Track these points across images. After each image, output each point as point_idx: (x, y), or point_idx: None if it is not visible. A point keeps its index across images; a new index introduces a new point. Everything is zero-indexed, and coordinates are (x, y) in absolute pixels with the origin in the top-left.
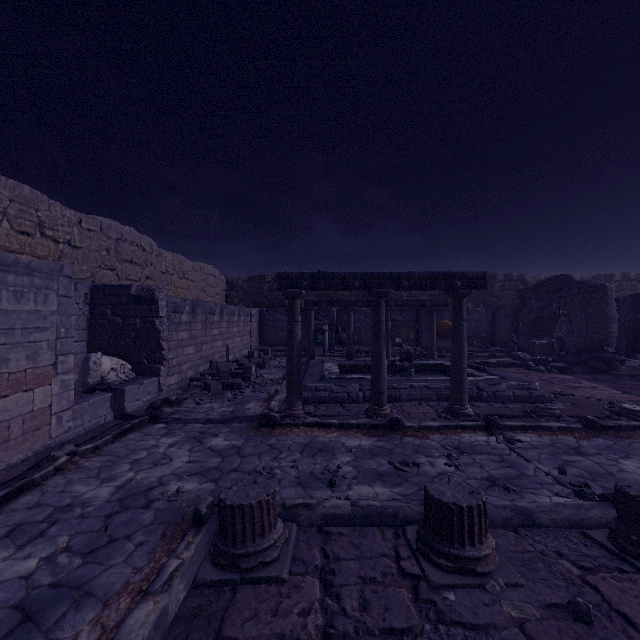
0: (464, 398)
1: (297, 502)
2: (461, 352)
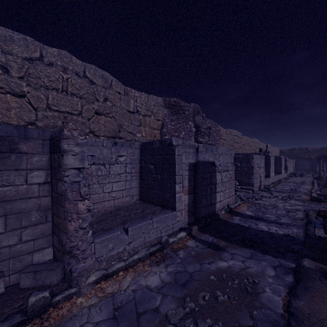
0: None
1: None
2: None
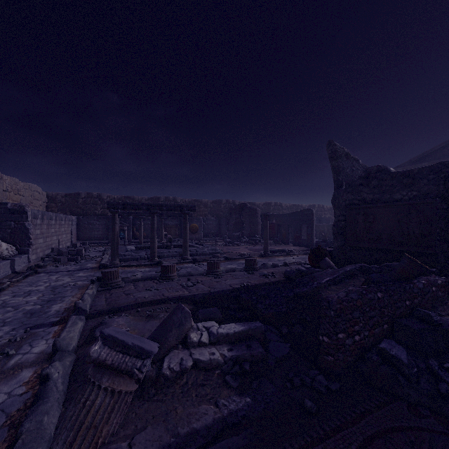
0: (187, 253)
1: (124, 277)
2: (186, 235)
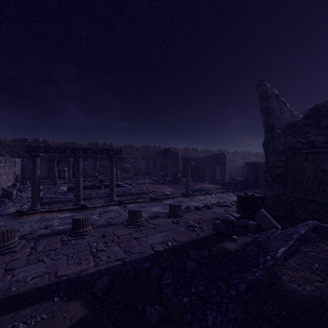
0: (114, 195)
1: (27, 233)
2: (113, 178)
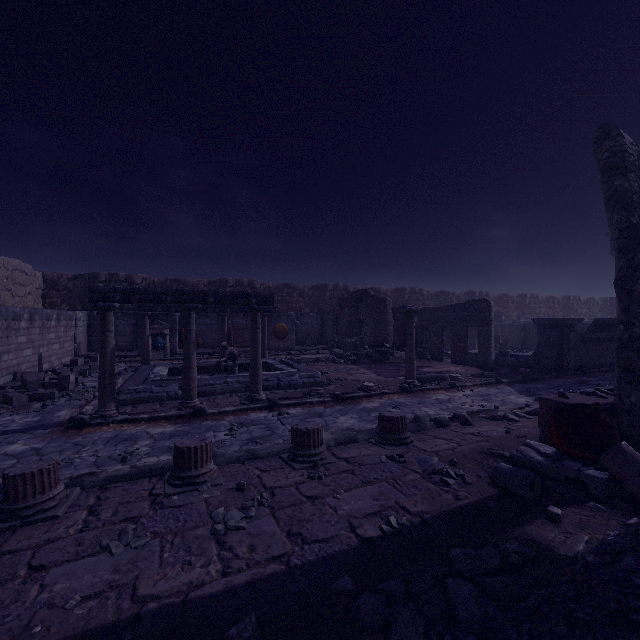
0: (259, 387)
1: (83, 473)
2: (256, 353)
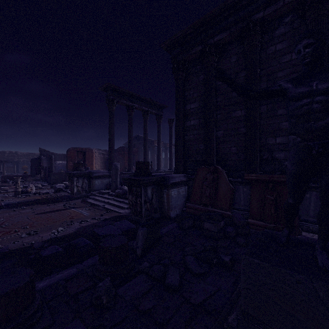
0: None
1: None
2: (4, 170)
